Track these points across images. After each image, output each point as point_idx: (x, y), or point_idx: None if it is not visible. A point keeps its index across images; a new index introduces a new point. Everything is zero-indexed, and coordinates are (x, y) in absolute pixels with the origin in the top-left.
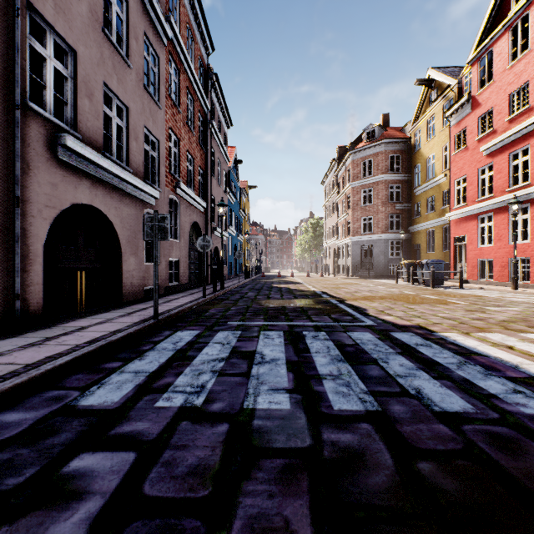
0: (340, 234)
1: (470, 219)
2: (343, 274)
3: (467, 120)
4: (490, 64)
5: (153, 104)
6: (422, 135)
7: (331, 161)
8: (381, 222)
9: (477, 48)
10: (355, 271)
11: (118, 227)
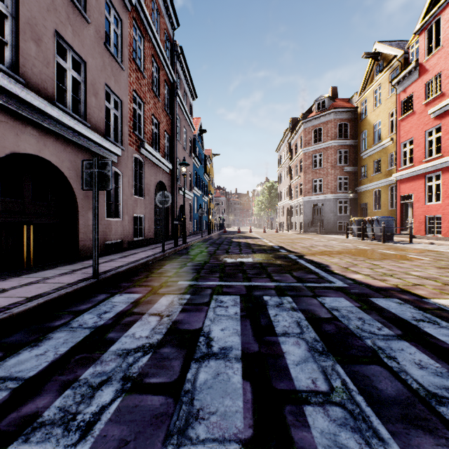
0: (292, 194)
1: (417, 179)
2: (295, 230)
3: (414, 86)
4: (436, 33)
5: (115, 64)
6: (369, 104)
7: (285, 131)
8: (331, 183)
9: (424, 18)
10: (306, 227)
11: (73, 181)
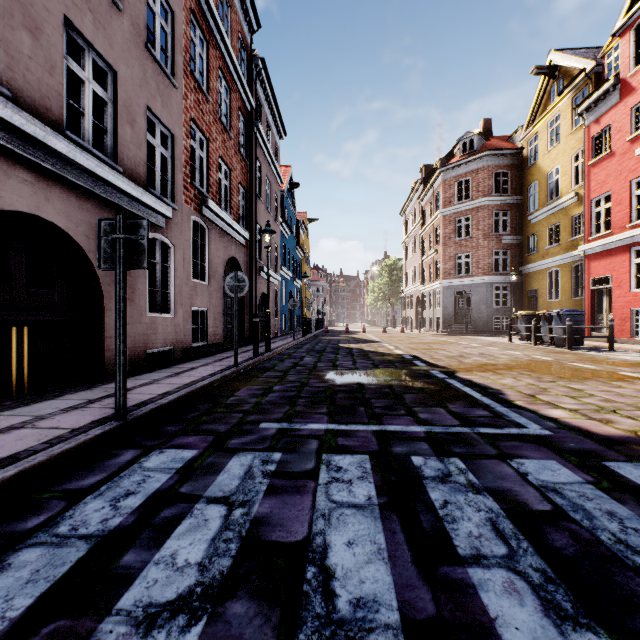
0: (425, 277)
1: (617, 253)
2: (430, 329)
3: (613, 114)
4: None
5: (162, 78)
6: (540, 143)
7: (413, 185)
8: (483, 260)
9: (630, 10)
10: (446, 325)
11: (94, 256)
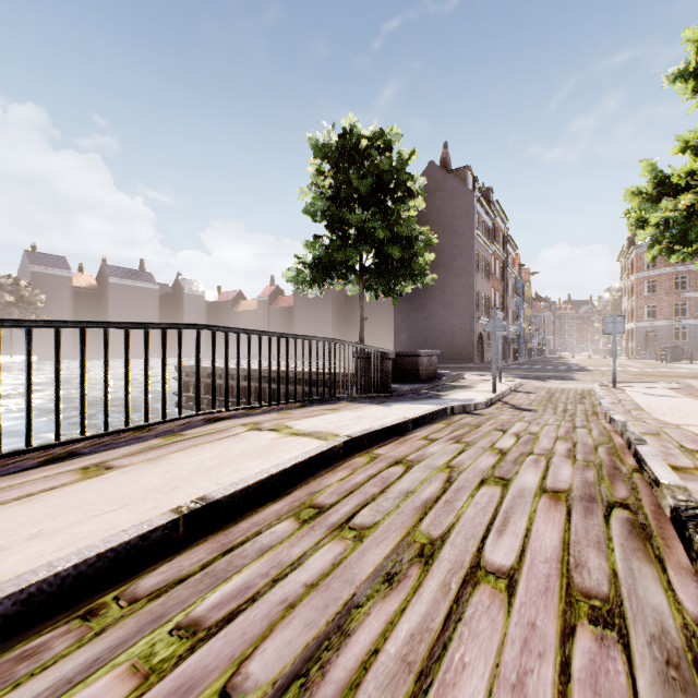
0: (629, 317)
1: None
2: (630, 356)
3: None
4: None
5: (488, 285)
6: None
7: (627, 239)
8: (664, 310)
9: None
10: (638, 353)
11: (483, 337)
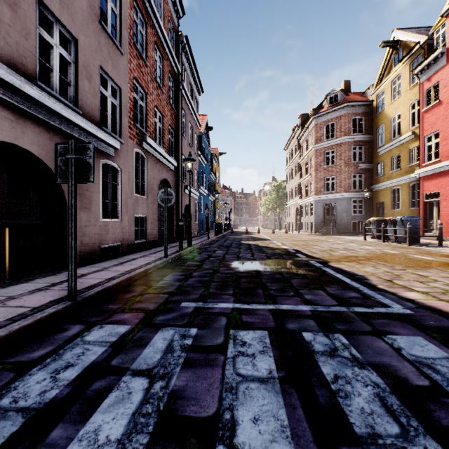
0: (302, 193)
1: (444, 175)
2: (306, 230)
3: (441, 74)
4: None
5: (112, 47)
6: (386, 96)
7: (293, 128)
8: (344, 181)
9: None
10: (318, 228)
11: None
